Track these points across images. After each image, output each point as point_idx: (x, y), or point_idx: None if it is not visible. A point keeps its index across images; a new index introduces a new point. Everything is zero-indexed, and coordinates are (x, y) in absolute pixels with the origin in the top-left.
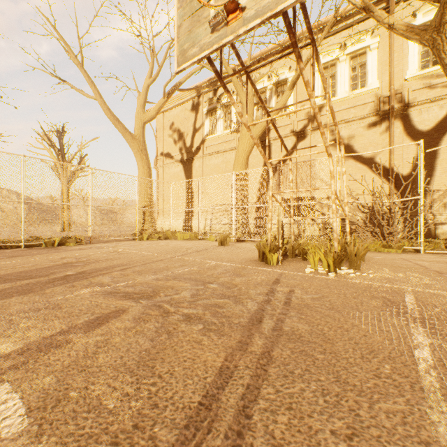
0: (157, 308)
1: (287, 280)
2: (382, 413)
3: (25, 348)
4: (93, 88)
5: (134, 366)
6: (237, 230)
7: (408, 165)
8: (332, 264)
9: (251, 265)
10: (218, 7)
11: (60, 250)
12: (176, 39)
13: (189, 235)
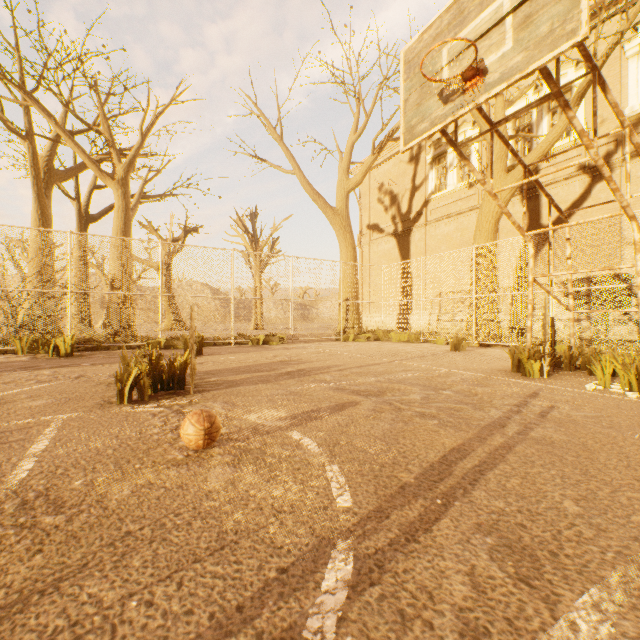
0: (387, 404)
1: (551, 395)
2: (623, 497)
3: (294, 416)
4: (292, 161)
5: (381, 436)
6: (479, 330)
7: None
8: (635, 380)
9: (498, 376)
10: (453, 74)
11: (267, 348)
12: (401, 115)
13: (407, 335)
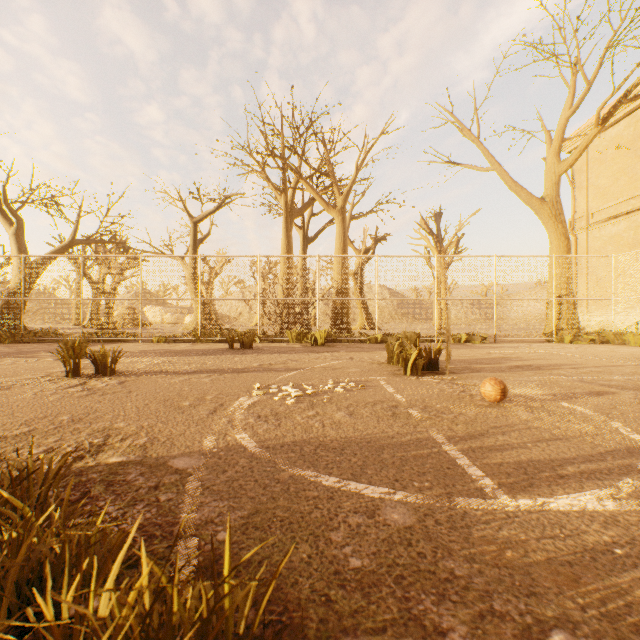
0: None
1: None
2: None
3: (552, 394)
4: (490, 158)
5: None
6: None
7: None
8: None
9: None
10: None
11: (473, 346)
12: None
13: None
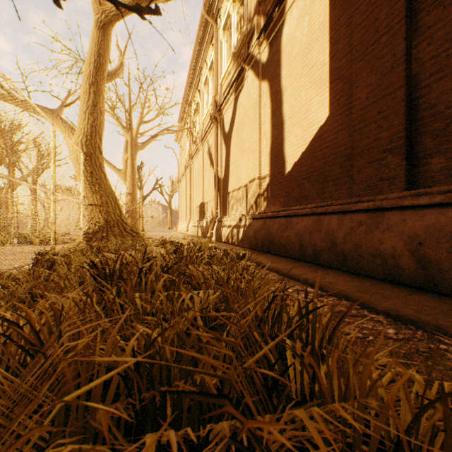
0: None
1: None
2: None
3: None
4: None
5: None
6: None
7: (223, 169)
8: None
9: None
10: None
11: None
12: None
13: None
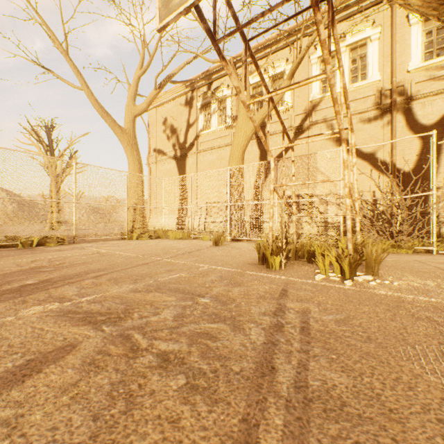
0: (123, 341)
1: (296, 291)
2: None
3: None
4: (80, 77)
5: None
6: (232, 229)
7: (410, 161)
8: (348, 269)
9: (250, 270)
10: None
11: (36, 251)
12: None
13: (182, 233)
